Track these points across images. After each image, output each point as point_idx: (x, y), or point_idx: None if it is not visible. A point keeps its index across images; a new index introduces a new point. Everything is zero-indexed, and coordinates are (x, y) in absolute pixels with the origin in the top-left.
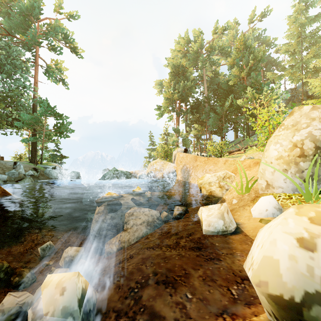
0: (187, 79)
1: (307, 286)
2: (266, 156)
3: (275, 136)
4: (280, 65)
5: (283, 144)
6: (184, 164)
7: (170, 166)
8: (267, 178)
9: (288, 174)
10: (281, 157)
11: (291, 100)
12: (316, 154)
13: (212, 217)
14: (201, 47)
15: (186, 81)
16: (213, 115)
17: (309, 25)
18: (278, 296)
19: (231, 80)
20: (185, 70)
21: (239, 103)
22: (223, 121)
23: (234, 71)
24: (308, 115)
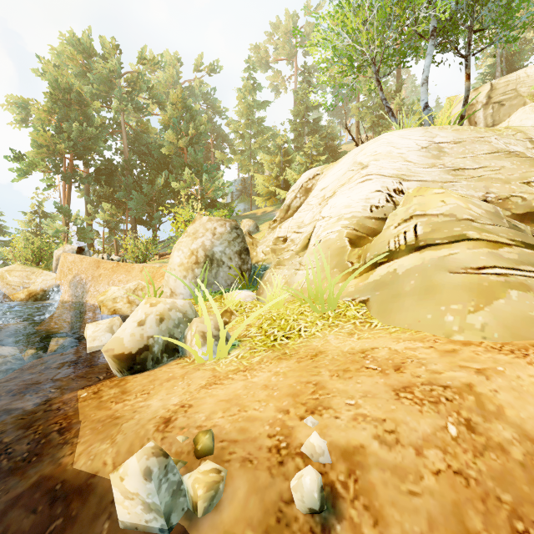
0: (88, 120)
1: (137, 343)
2: (171, 263)
3: (179, 243)
4: (232, 144)
5: (184, 251)
6: (77, 273)
7: (47, 277)
8: (171, 285)
9: (187, 281)
10: (183, 264)
11: (244, 191)
12: (206, 262)
13: (99, 331)
14: (116, 74)
15: (85, 124)
16: (138, 195)
17: (257, 109)
18: (120, 354)
19: (166, 148)
20: (84, 101)
21: (174, 186)
22: (154, 206)
23: (170, 137)
24: (205, 226)
